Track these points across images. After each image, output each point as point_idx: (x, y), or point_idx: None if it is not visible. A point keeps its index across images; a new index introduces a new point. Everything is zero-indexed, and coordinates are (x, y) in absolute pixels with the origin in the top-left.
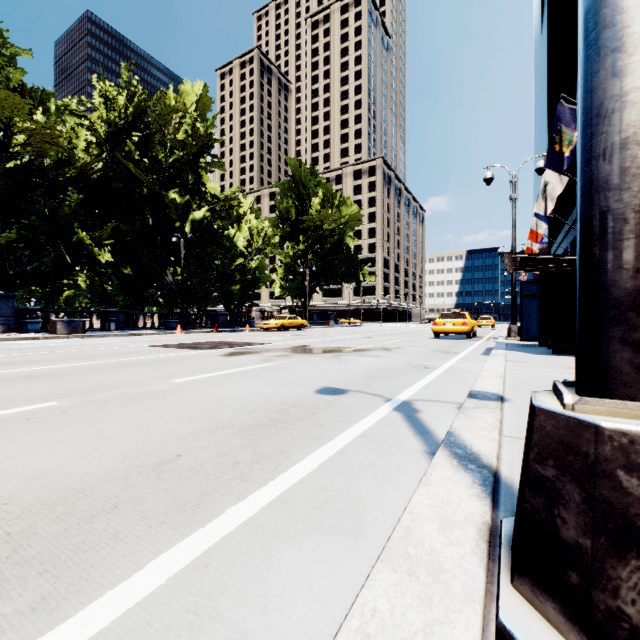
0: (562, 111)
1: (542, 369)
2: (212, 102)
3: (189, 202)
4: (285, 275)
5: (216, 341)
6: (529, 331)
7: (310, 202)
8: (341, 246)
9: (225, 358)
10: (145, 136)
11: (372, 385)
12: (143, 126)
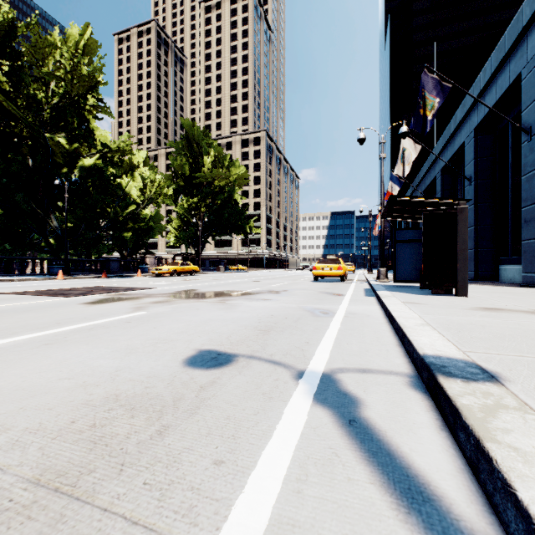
0: (426, 79)
1: (451, 312)
2: (100, 47)
3: (78, 148)
4: (179, 226)
5: (95, 286)
6: (402, 273)
7: (203, 161)
8: (231, 201)
9: (86, 307)
10: (16, 65)
11: (269, 343)
12: (13, 54)
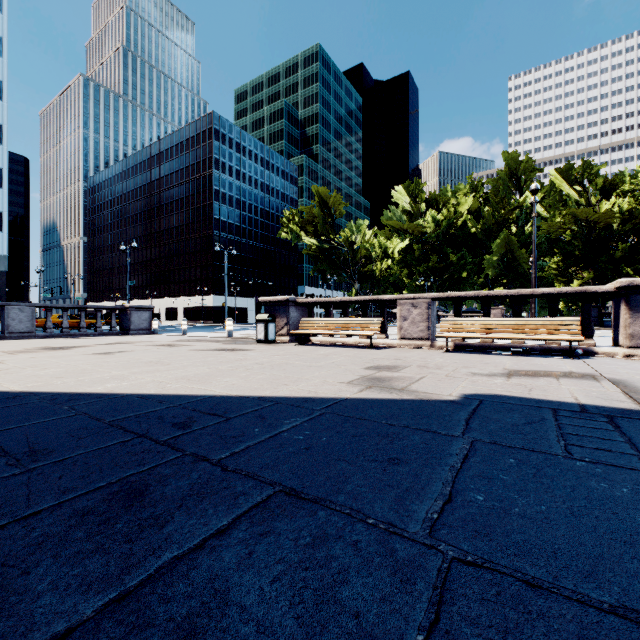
0: None
1: None
2: None
3: None
4: None
5: None
6: None
7: None
8: None
9: None
10: None
11: None
12: None
